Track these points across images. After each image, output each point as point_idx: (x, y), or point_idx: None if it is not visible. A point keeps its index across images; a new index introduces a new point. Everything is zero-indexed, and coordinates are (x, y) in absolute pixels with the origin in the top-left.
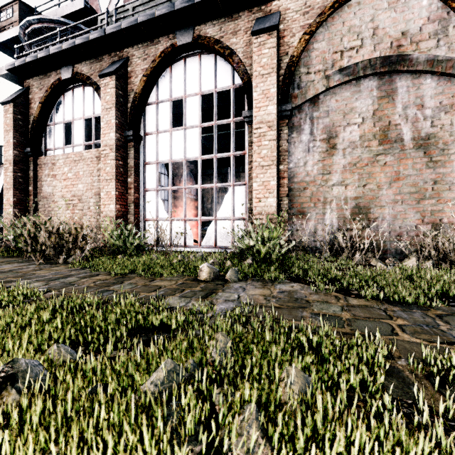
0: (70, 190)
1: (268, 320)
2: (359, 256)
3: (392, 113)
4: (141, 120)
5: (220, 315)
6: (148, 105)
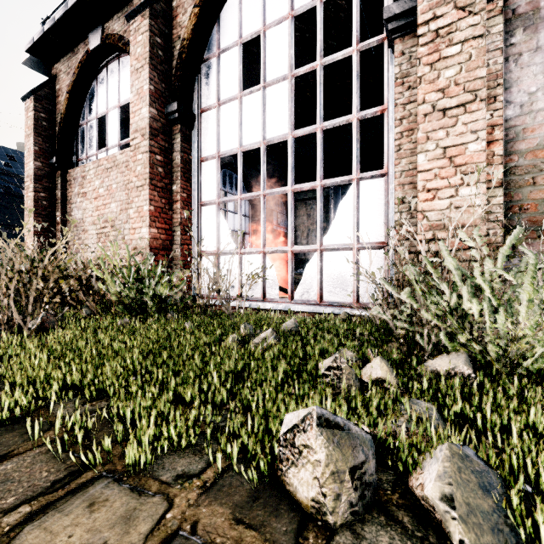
0: (102, 213)
1: None
2: None
3: None
4: (193, 88)
5: None
6: (204, 62)
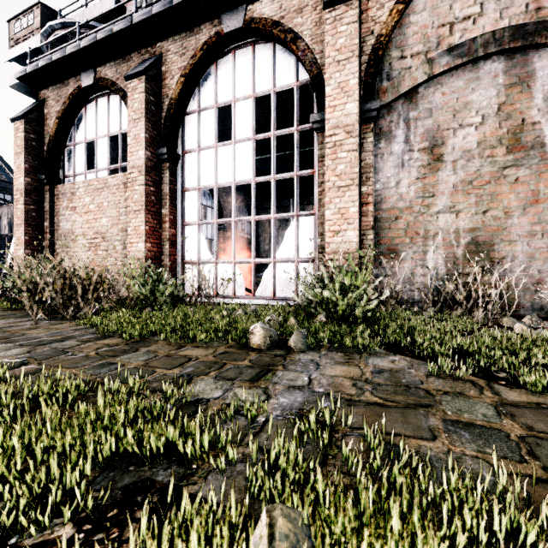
0: (92, 226)
1: (374, 446)
2: (482, 312)
3: (527, 107)
4: (178, 134)
5: (279, 420)
6: (187, 115)
